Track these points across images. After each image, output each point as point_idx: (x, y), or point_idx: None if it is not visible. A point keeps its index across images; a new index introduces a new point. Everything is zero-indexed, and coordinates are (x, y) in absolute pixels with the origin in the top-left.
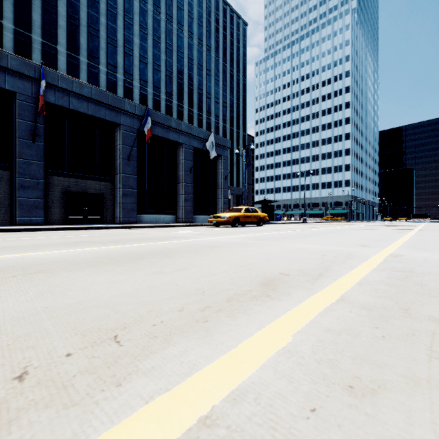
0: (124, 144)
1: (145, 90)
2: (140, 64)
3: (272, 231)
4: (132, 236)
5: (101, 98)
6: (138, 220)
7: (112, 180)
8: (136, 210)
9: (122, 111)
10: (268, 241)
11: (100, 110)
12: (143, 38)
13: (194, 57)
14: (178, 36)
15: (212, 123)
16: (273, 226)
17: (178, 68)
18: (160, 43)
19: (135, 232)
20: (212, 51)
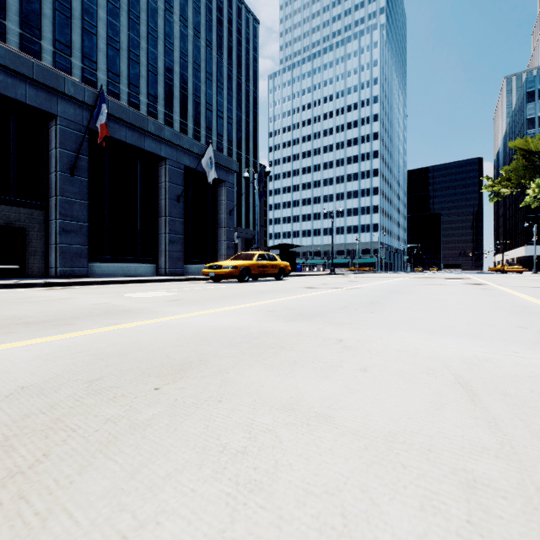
0: (64, 148)
1: (115, 87)
2: (108, 48)
3: (305, 290)
4: (7, 310)
5: (18, 66)
6: (91, 271)
7: (42, 205)
8: (87, 255)
9: (60, 94)
10: (325, 325)
11: (16, 85)
12: (113, 13)
13: (189, 53)
14: (166, 19)
15: (214, 143)
16: (297, 279)
17: (165, 63)
18: (140, 25)
19: (44, 297)
20: (214, 48)
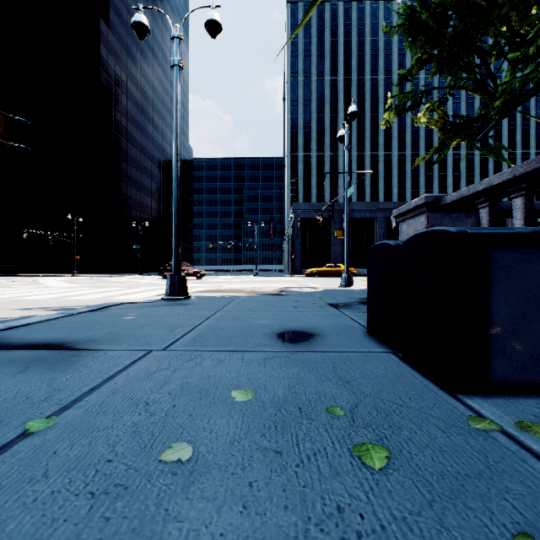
0: None
1: (457, 155)
2: None
3: None
4: None
5: None
6: None
7: None
8: None
9: None
10: None
11: None
12: (456, 108)
13: None
14: None
15: None
16: None
17: None
18: (474, 102)
19: None
20: None
